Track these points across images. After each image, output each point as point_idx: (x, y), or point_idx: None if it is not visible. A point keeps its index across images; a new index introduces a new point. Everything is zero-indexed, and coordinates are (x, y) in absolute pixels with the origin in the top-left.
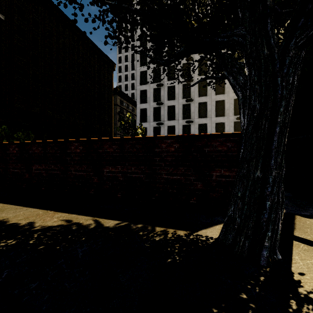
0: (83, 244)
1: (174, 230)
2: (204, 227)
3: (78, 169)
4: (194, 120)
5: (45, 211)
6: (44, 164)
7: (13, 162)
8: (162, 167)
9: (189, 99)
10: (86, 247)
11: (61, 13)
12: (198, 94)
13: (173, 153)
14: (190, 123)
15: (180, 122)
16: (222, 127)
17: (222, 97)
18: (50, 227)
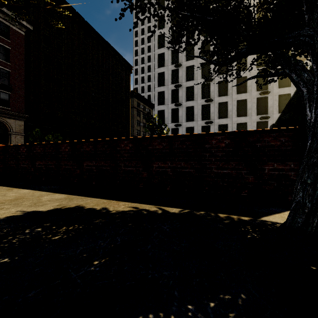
0: (164, 223)
1: (237, 216)
2: (264, 215)
3: (127, 165)
4: (214, 120)
5: (107, 200)
6: (95, 161)
7: (65, 159)
8: (212, 162)
9: (209, 99)
10: (168, 225)
11: (82, 20)
12: (218, 94)
13: (223, 148)
14: (209, 124)
15: (199, 124)
16: (244, 128)
17: (244, 96)
18: (124, 211)
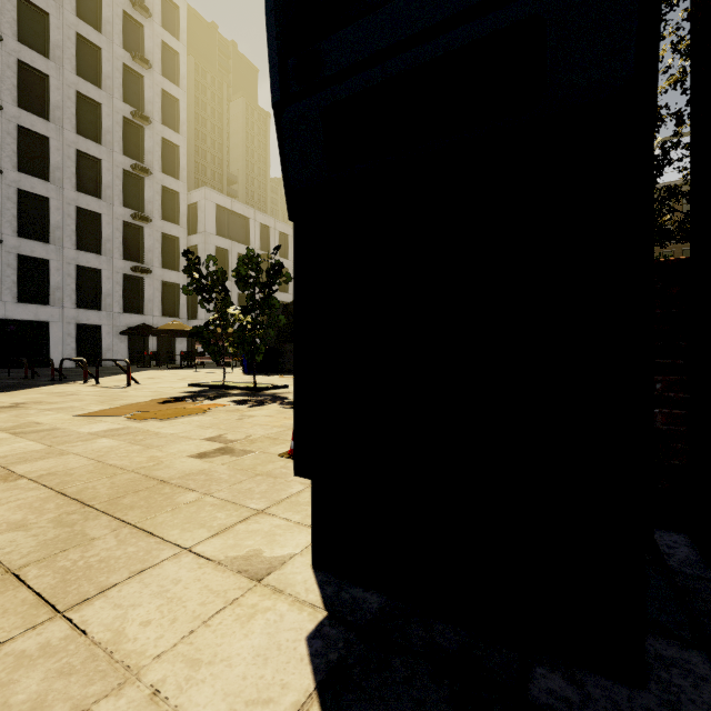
0: None
1: None
2: None
3: None
4: (0, 236)
5: None
6: None
7: None
8: None
9: None
10: None
11: None
12: (17, 162)
13: None
14: None
15: None
16: (94, 281)
17: (95, 204)
18: None
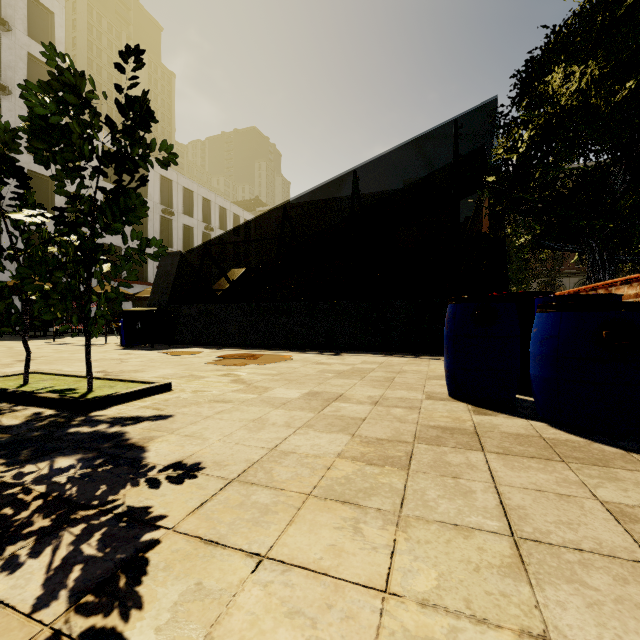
0: None
1: None
2: None
3: None
4: None
5: None
6: None
7: None
8: None
9: None
10: None
11: None
12: None
13: None
14: None
15: None
16: None
17: None
18: None
